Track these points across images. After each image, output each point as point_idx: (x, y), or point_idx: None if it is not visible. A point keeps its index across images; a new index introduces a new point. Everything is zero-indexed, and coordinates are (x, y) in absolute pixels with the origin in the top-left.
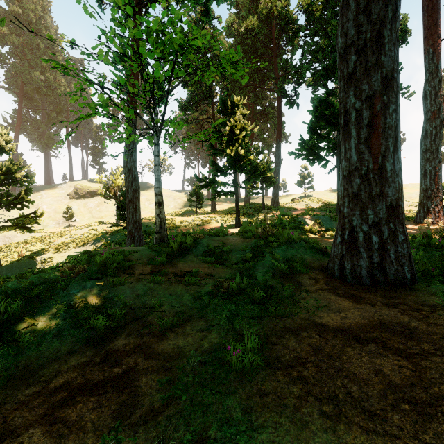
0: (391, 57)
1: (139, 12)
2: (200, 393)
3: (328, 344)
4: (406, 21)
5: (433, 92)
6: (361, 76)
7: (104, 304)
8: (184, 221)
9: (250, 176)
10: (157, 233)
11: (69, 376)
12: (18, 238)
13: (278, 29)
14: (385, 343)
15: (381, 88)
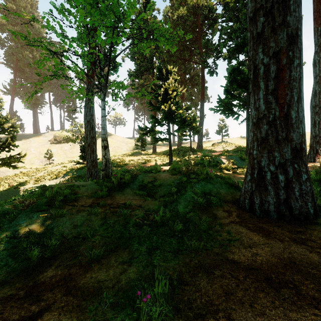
0: (296, 17)
1: None
2: None
3: (240, 287)
4: None
5: (320, 61)
6: (268, 35)
7: (43, 235)
8: (131, 160)
9: (180, 126)
10: (103, 170)
11: None
12: (10, 172)
13: (202, 17)
14: (298, 289)
15: (287, 45)
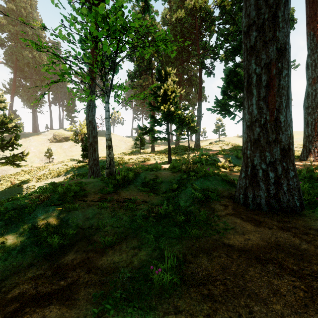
0: (284, 33)
1: (97, 6)
2: (125, 307)
3: (234, 263)
4: (293, 12)
5: (313, 64)
6: (260, 48)
7: (60, 226)
8: (131, 159)
9: (178, 126)
10: (107, 168)
11: (24, 287)
12: (11, 171)
13: (199, 19)
14: (281, 264)
15: (276, 57)
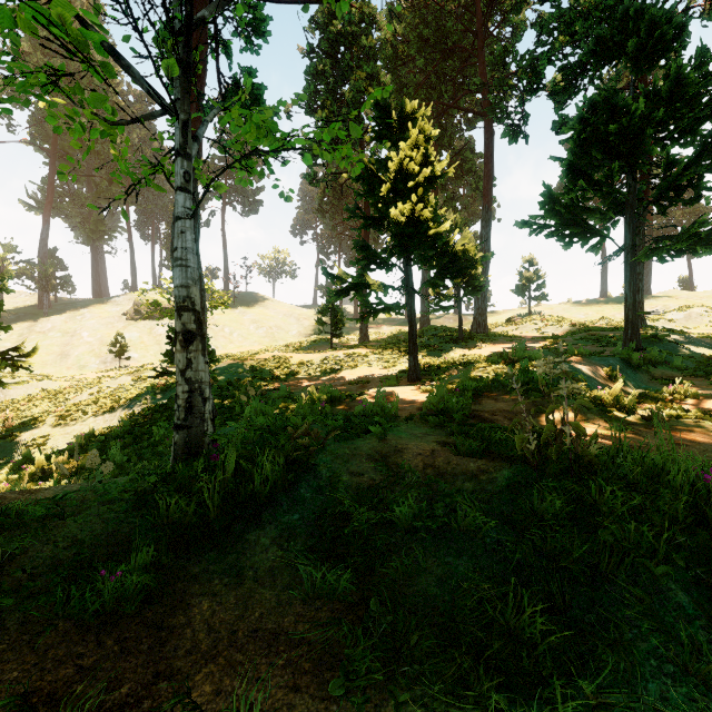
0: None
1: None
2: None
3: None
4: None
5: None
6: None
7: None
8: (306, 363)
9: (439, 271)
10: (176, 429)
11: None
12: (17, 391)
13: None
14: None
15: None
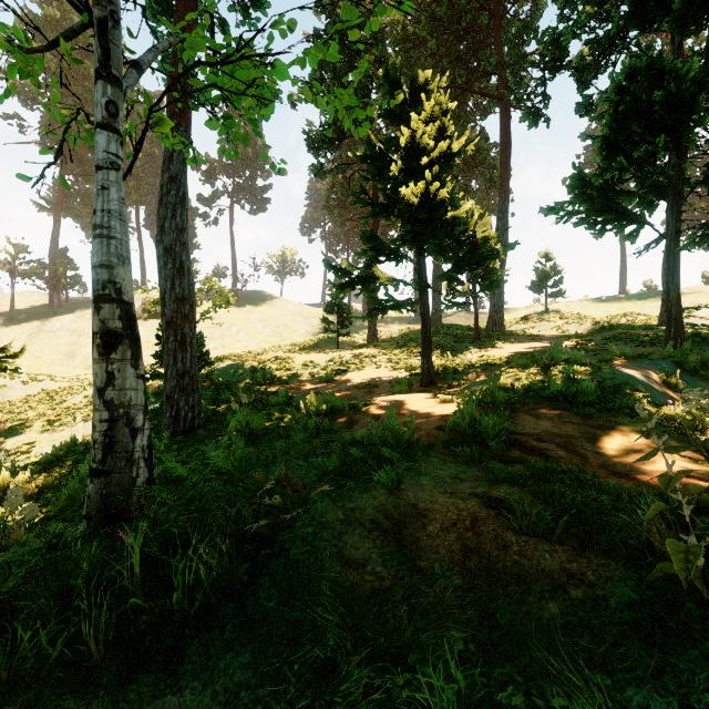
0: None
1: None
2: None
3: None
4: None
5: None
6: None
7: None
8: (310, 364)
9: (456, 262)
10: (90, 476)
11: None
12: (15, 392)
13: None
14: None
15: None
